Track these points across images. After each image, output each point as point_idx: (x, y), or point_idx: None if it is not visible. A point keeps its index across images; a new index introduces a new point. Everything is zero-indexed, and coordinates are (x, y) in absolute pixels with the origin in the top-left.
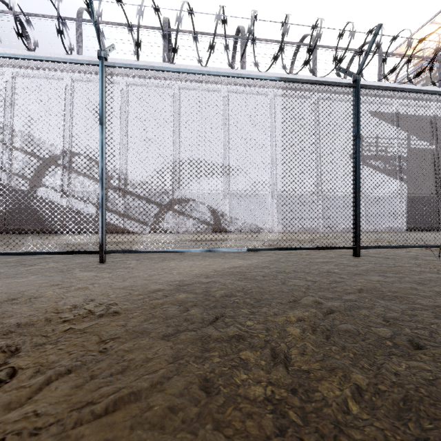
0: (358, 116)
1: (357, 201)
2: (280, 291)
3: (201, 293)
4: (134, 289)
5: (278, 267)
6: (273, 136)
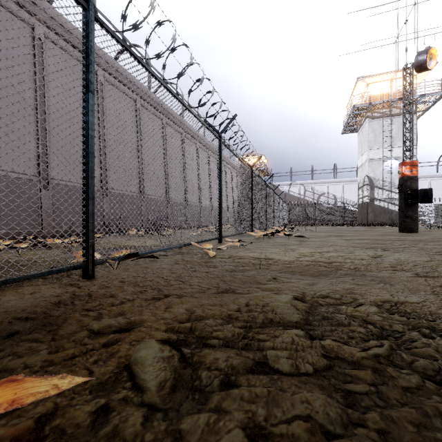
0: None
1: None
2: None
3: None
4: None
5: None
6: None
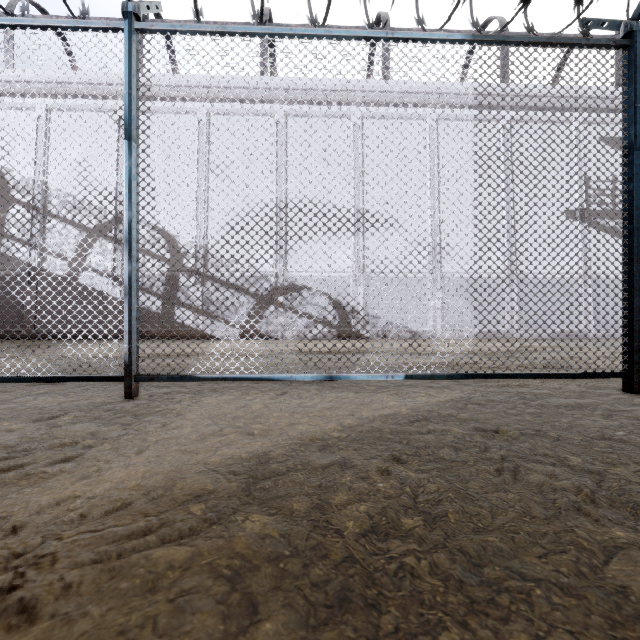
0: (636, 106)
1: (633, 280)
2: (523, 513)
3: (305, 514)
4: (145, 484)
5: (478, 418)
6: (436, 183)
